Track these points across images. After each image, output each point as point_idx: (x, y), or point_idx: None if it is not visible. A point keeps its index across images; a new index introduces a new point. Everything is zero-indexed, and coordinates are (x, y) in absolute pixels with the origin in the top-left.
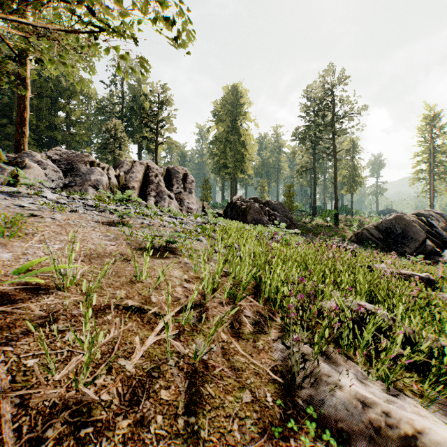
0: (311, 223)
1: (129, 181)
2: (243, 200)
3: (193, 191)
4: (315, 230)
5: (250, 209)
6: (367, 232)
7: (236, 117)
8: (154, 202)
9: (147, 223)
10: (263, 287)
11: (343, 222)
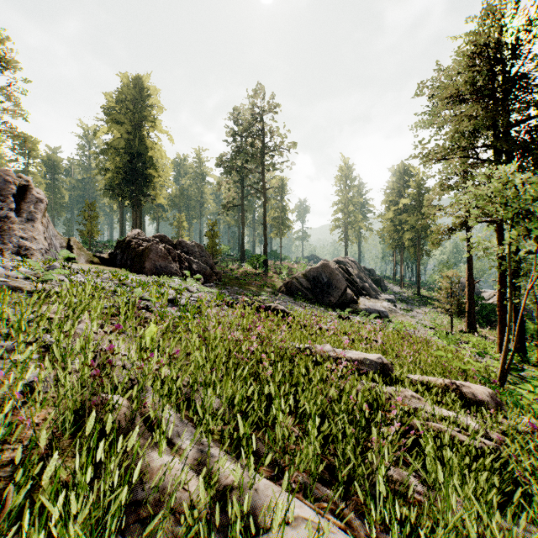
0: (239, 271)
1: None
2: (143, 237)
3: (38, 216)
4: (242, 279)
5: (150, 251)
6: (296, 282)
7: (141, 122)
8: None
9: None
10: None
11: (272, 269)
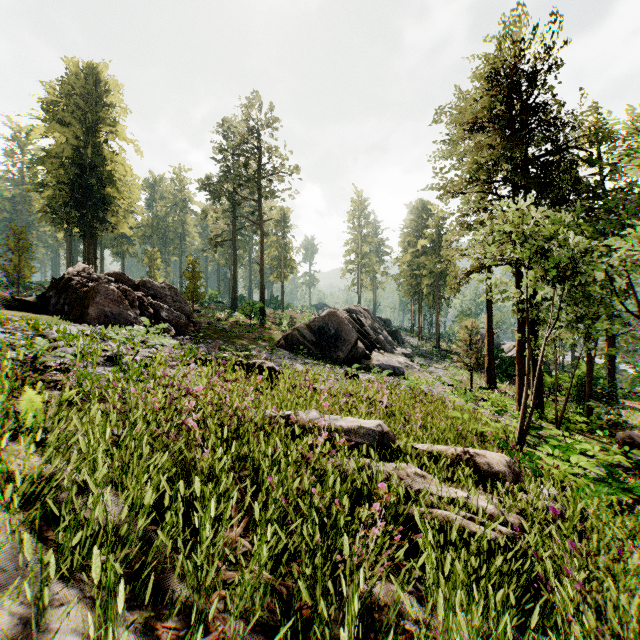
0: (228, 321)
1: None
2: (89, 275)
3: None
4: (232, 331)
5: (97, 293)
6: (298, 334)
7: (95, 125)
8: None
9: None
10: None
11: (271, 319)
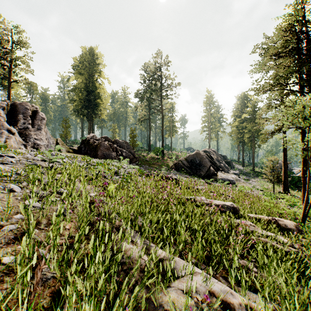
0: (148, 156)
1: None
2: (96, 138)
3: (42, 127)
4: (150, 161)
5: (100, 146)
6: (181, 163)
7: (93, 73)
8: None
9: None
10: None
11: (166, 155)
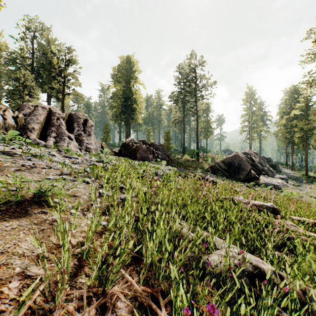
0: (182, 159)
1: (29, 123)
2: (134, 141)
3: (92, 133)
4: (185, 163)
5: (139, 149)
6: (217, 165)
7: (129, 80)
8: (54, 142)
9: (29, 165)
10: (144, 262)
11: (202, 158)
